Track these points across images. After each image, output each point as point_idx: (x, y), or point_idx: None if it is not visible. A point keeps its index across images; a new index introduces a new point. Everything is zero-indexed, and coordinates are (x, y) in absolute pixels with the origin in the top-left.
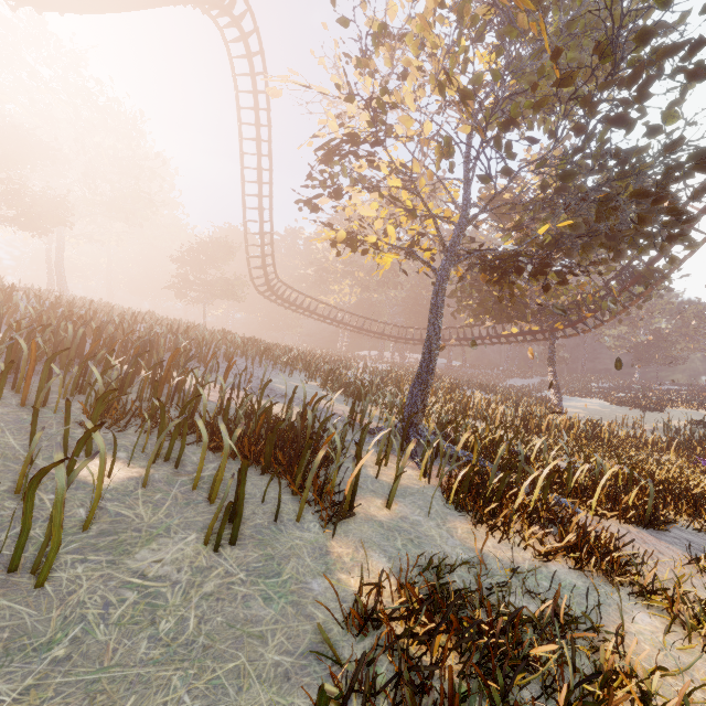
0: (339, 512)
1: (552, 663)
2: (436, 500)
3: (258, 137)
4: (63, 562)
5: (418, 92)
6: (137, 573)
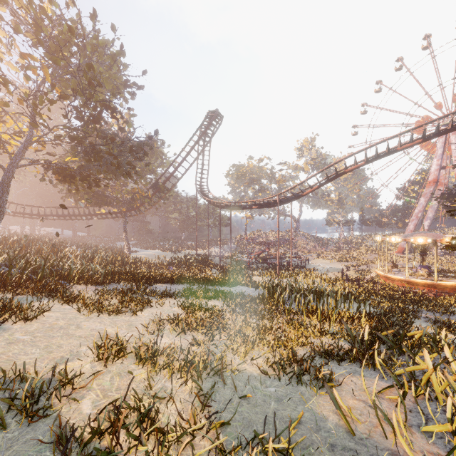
0: None
1: None
2: None
3: None
4: None
5: None
6: None
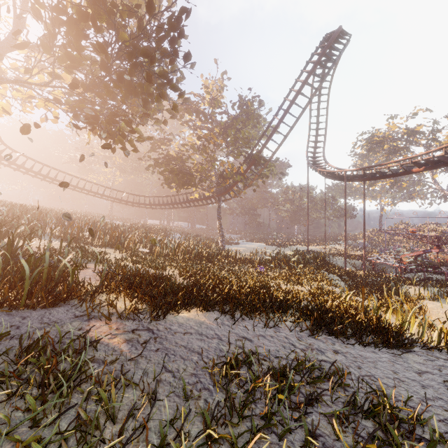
0: None
1: None
2: None
3: None
4: None
5: None
6: None
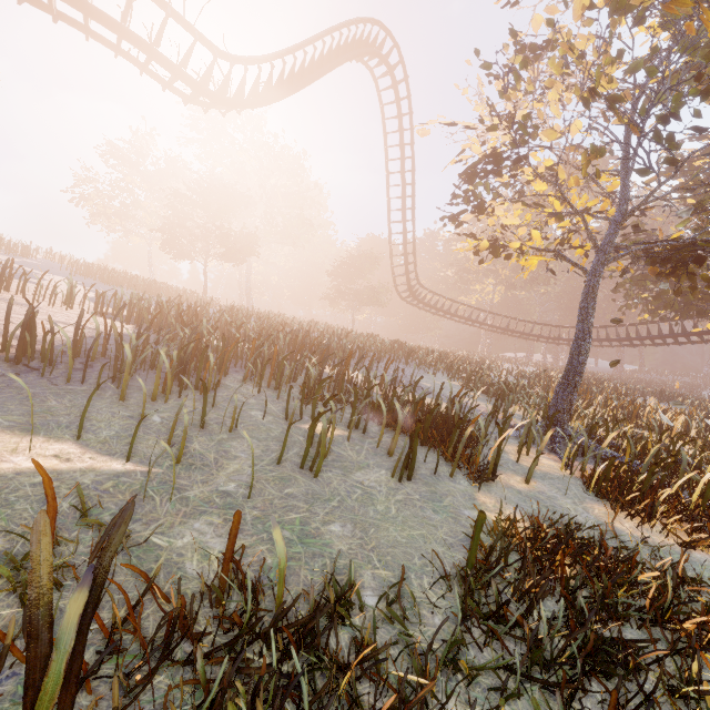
0: (483, 473)
1: (653, 584)
2: (576, 487)
3: (402, 156)
4: (321, 469)
5: (564, 100)
6: (358, 482)
